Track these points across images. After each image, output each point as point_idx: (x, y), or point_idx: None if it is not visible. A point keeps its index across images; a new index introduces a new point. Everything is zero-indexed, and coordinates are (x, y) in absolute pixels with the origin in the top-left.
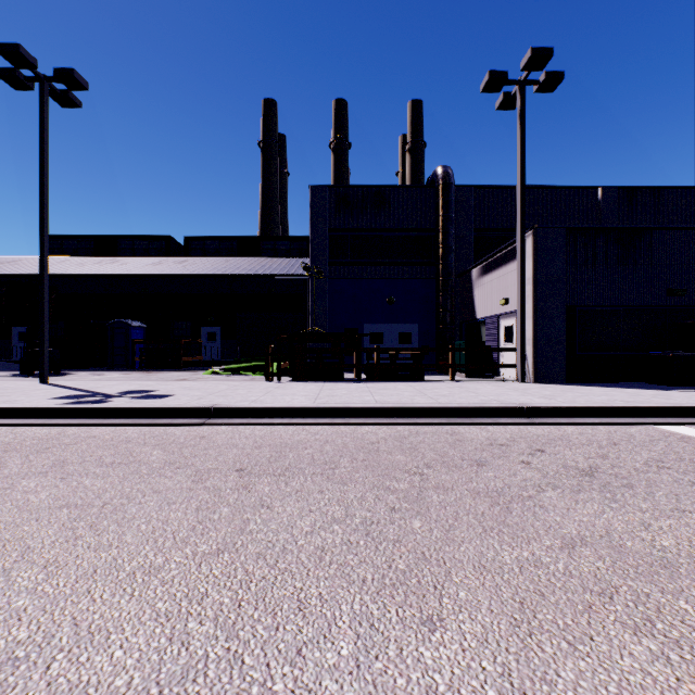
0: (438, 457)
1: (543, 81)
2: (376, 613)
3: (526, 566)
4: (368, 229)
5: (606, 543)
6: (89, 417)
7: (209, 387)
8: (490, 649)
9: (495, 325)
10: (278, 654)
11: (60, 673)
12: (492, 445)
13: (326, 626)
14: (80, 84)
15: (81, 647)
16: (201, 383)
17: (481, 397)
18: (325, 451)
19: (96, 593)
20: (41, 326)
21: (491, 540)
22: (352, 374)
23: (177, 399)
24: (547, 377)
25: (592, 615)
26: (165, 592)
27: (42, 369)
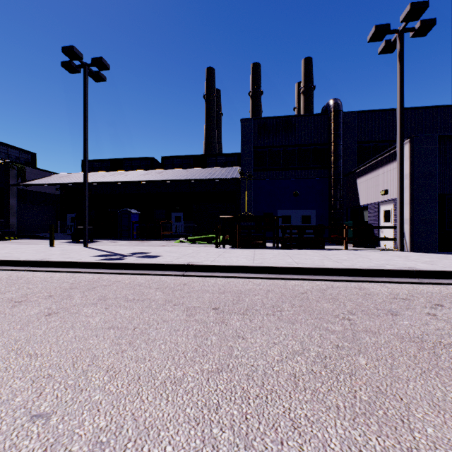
0: (356, 306)
1: (418, 28)
2: (359, 439)
3: None
4: (280, 146)
5: None
6: (114, 268)
7: (181, 251)
8: None
9: (376, 209)
10: None
11: None
12: (396, 299)
13: (321, 446)
14: (106, 66)
15: (142, 439)
16: (176, 248)
17: (374, 262)
18: (269, 297)
19: (143, 395)
20: (84, 213)
21: (433, 381)
22: (270, 243)
23: (164, 258)
24: (422, 247)
25: None
26: (189, 400)
27: (85, 239)
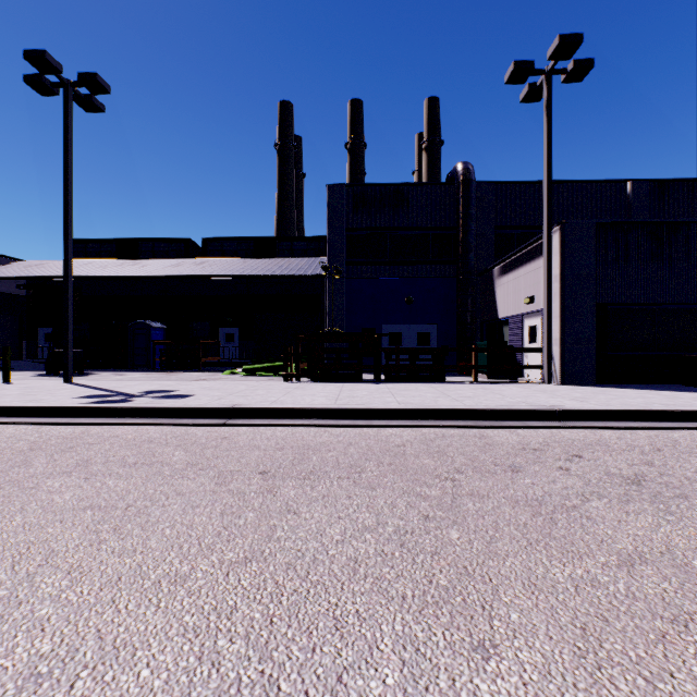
0: (468, 462)
1: (571, 70)
2: (420, 635)
3: (581, 585)
4: (386, 228)
5: (669, 561)
6: (112, 417)
7: (228, 387)
8: (555, 684)
9: (519, 324)
10: (317, 680)
11: (84, 694)
12: (525, 450)
13: (367, 648)
14: (103, 88)
15: (106, 664)
16: (220, 384)
17: (508, 399)
18: (349, 453)
19: (120, 603)
20: (66, 326)
21: (538, 554)
22: (370, 374)
23: (197, 399)
24: (576, 378)
25: (667, 646)
26: (192, 604)
27: (67, 369)
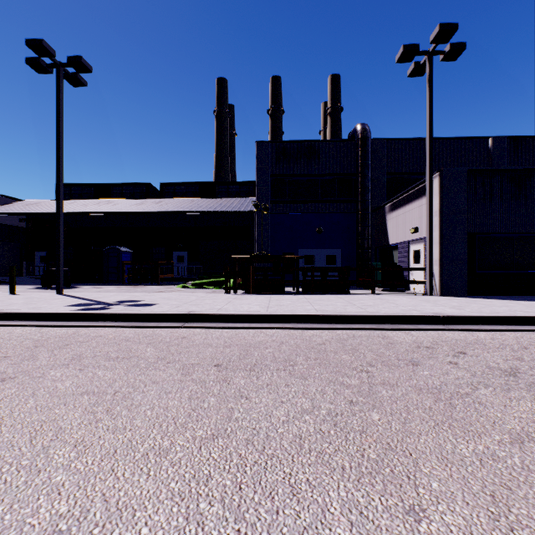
0: (377, 357)
1: (448, 52)
2: (361, 500)
3: (484, 459)
4: (302, 175)
5: None
6: (95, 320)
7: (182, 297)
8: None
9: (406, 249)
10: None
11: None
12: (420, 348)
13: (320, 511)
14: (86, 67)
15: (113, 523)
16: (176, 295)
17: (401, 308)
18: (282, 350)
19: (118, 471)
20: (58, 251)
21: (445, 433)
22: (290, 288)
23: (160, 307)
24: (452, 291)
25: None
26: (175, 473)
27: (59, 284)
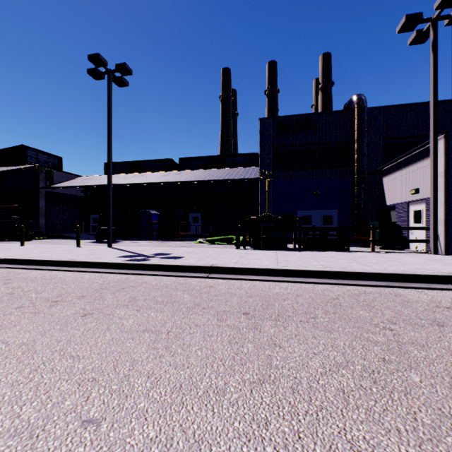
0: (396, 315)
1: None
2: None
3: None
4: (300, 145)
5: None
6: (140, 269)
7: (202, 252)
8: None
9: (405, 209)
10: None
11: None
12: (439, 308)
13: None
14: (129, 71)
15: None
16: (196, 249)
17: (408, 266)
18: (300, 303)
19: (187, 405)
20: (109, 214)
21: None
22: (290, 244)
23: (187, 259)
24: None
25: None
26: (236, 413)
27: (109, 239)
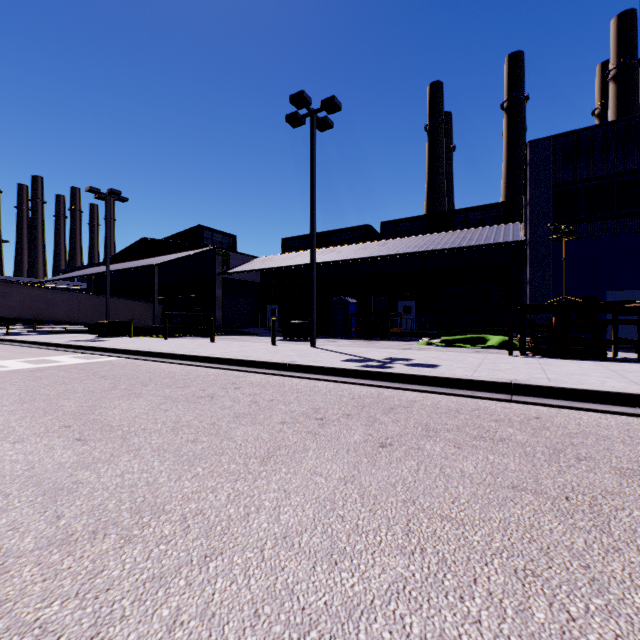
0: None
1: None
2: None
3: None
4: (612, 175)
5: None
6: (386, 380)
7: (457, 358)
8: None
9: None
10: None
11: None
12: None
13: None
14: (337, 106)
15: None
16: (441, 354)
17: None
18: None
19: None
20: (311, 303)
21: None
22: None
23: (451, 369)
24: None
25: None
26: None
27: (312, 336)
